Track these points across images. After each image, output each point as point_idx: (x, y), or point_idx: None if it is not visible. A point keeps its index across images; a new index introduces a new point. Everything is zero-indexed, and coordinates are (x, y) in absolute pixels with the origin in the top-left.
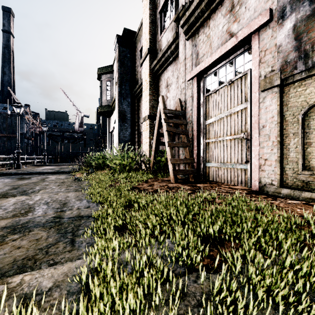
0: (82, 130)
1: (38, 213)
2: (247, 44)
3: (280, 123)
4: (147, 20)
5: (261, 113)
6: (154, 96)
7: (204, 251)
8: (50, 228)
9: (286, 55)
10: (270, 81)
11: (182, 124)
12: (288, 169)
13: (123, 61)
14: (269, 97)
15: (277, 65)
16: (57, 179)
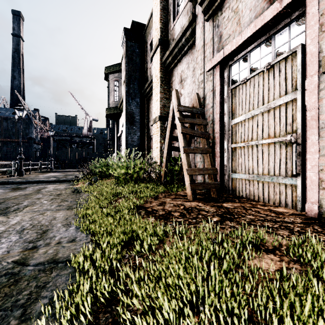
0: (91, 134)
1: None
2: (295, 11)
3: None
4: (158, 7)
5: (323, 105)
6: (165, 94)
7: None
8: None
9: None
10: None
11: (201, 124)
12: None
13: (131, 57)
14: None
15: None
16: (54, 190)
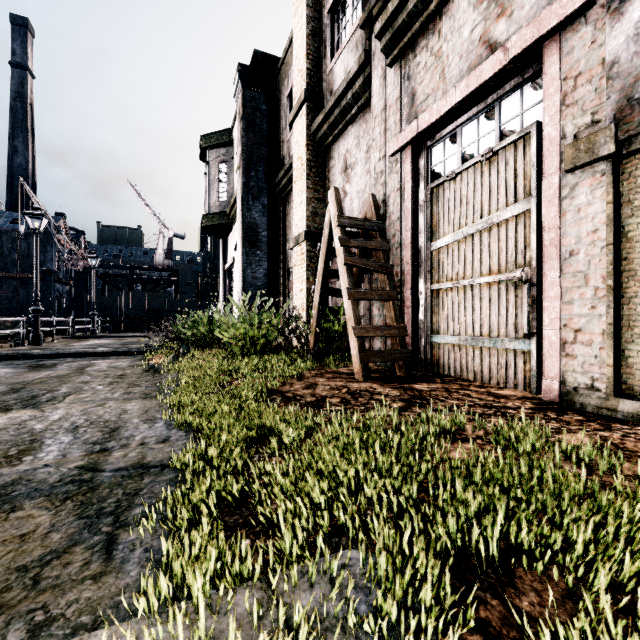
0: (170, 264)
1: (47, 456)
2: (529, 66)
3: (614, 244)
4: (303, 30)
5: (566, 222)
6: (317, 191)
7: (459, 604)
8: (64, 501)
9: (631, 83)
10: (590, 147)
11: (380, 249)
12: (634, 352)
13: (253, 120)
14: (586, 185)
15: (608, 108)
16: (111, 368)
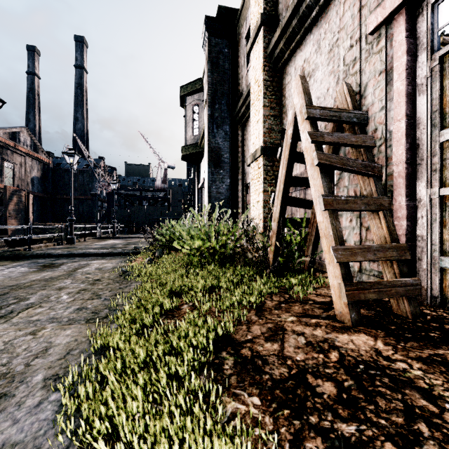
0: (165, 187)
1: None
2: None
3: None
4: None
5: None
6: (273, 108)
7: None
8: None
9: None
10: None
11: (361, 146)
12: None
13: (217, 62)
14: None
15: None
16: (96, 270)
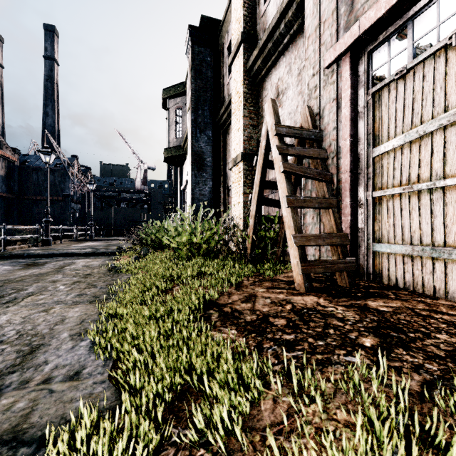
0: (145, 188)
1: None
2: None
3: None
4: None
5: None
6: (252, 118)
7: None
8: None
9: None
10: None
11: (318, 158)
12: None
13: (200, 69)
14: None
15: None
16: (84, 267)
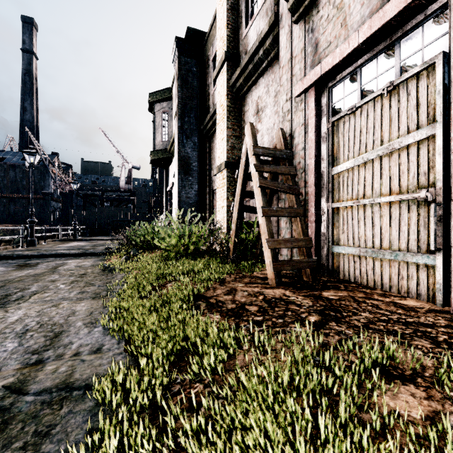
0: (130, 188)
1: None
2: (433, 2)
3: None
4: (224, 6)
5: None
6: (235, 130)
7: None
8: None
9: None
10: None
11: (288, 174)
12: None
13: (186, 79)
14: None
15: None
16: (77, 268)
